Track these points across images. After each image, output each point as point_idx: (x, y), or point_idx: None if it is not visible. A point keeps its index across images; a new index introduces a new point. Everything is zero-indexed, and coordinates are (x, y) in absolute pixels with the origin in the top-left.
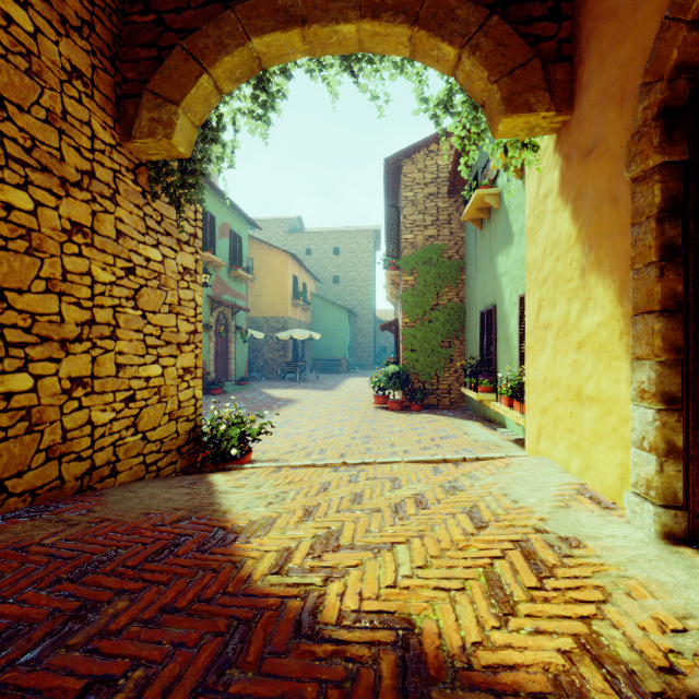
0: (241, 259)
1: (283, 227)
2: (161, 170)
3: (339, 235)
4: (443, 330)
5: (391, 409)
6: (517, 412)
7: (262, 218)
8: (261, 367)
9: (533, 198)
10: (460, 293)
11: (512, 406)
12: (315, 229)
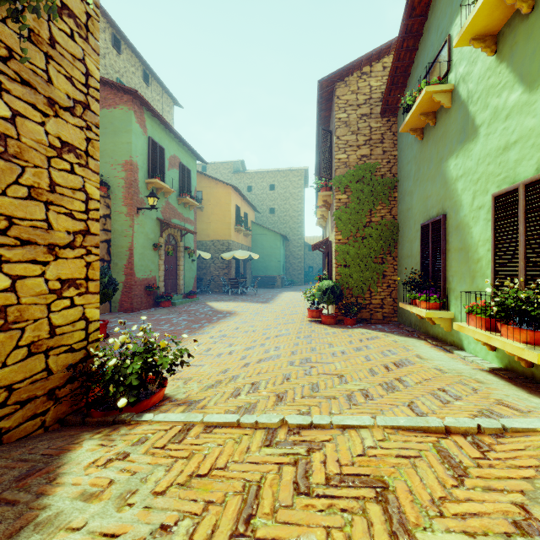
0: (190, 188)
1: (229, 169)
2: None
3: (274, 174)
4: (376, 246)
5: (325, 322)
6: (509, 339)
7: (212, 162)
8: (209, 283)
9: None
10: (393, 210)
11: (500, 331)
12: (254, 170)
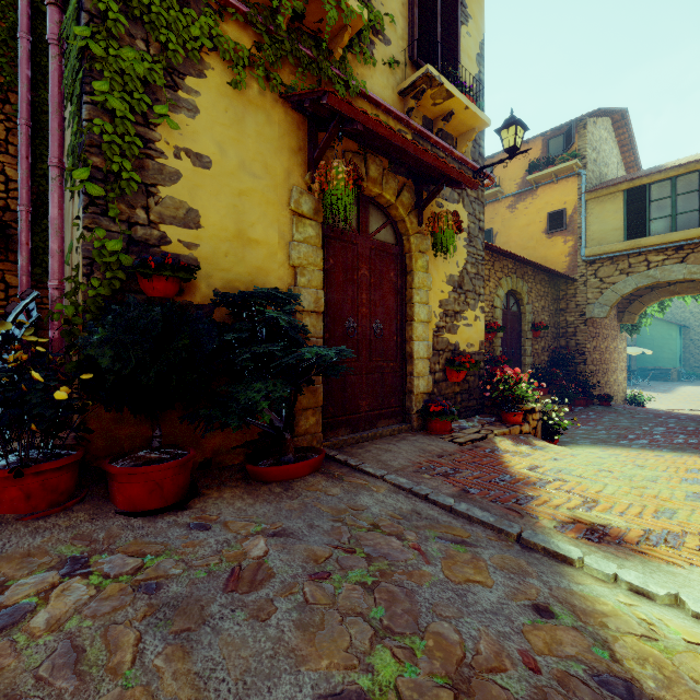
0: None
1: None
2: (624, 326)
3: None
4: None
5: None
6: None
7: None
8: None
9: None
10: None
11: None
12: None
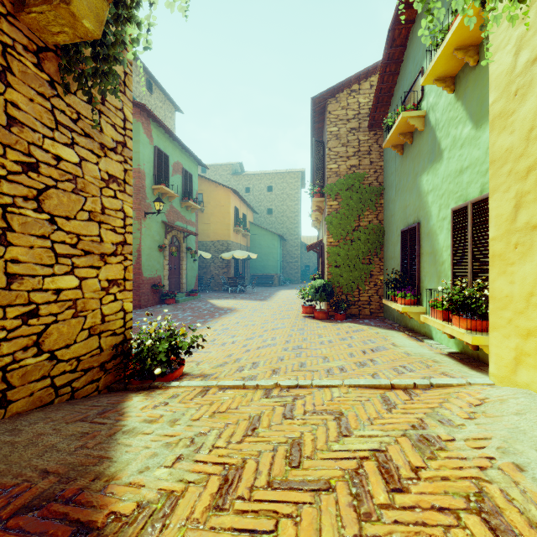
0: (192, 192)
1: (227, 171)
2: (71, 57)
3: (272, 176)
4: (364, 248)
5: (318, 318)
6: (457, 327)
7: (211, 164)
8: (209, 281)
9: (504, 75)
10: (379, 215)
11: (451, 321)
12: (252, 172)
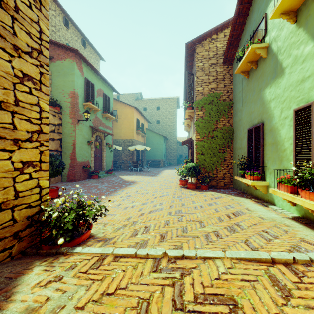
0: (109, 108)
1: (132, 97)
2: None
3: (159, 100)
4: (220, 142)
5: (190, 188)
6: (306, 199)
7: (123, 93)
8: (121, 164)
9: None
10: (230, 120)
11: (300, 194)
12: (148, 98)
